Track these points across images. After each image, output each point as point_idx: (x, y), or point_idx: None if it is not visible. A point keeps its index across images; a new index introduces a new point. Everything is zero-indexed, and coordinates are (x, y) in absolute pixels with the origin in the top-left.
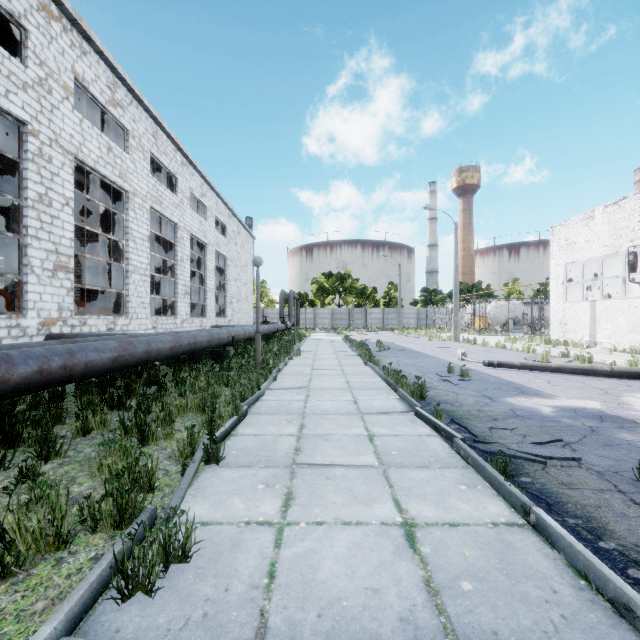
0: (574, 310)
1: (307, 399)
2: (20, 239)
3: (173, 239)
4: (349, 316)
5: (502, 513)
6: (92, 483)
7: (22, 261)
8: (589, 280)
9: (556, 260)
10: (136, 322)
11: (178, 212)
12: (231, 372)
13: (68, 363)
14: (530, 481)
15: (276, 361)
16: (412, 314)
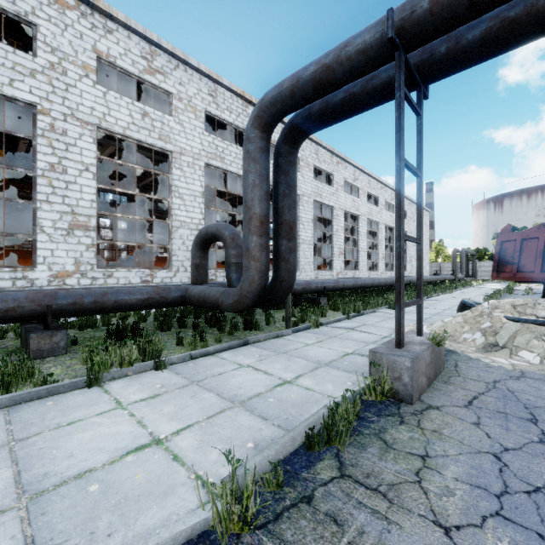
0: None
1: (437, 302)
2: (332, 245)
3: (376, 230)
4: None
5: None
6: None
7: (332, 253)
8: None
9: None
10: (362, 273)
11: (379, 215)
12: None
13: (364, 283)
14: None
15: (432, 293)
16: None
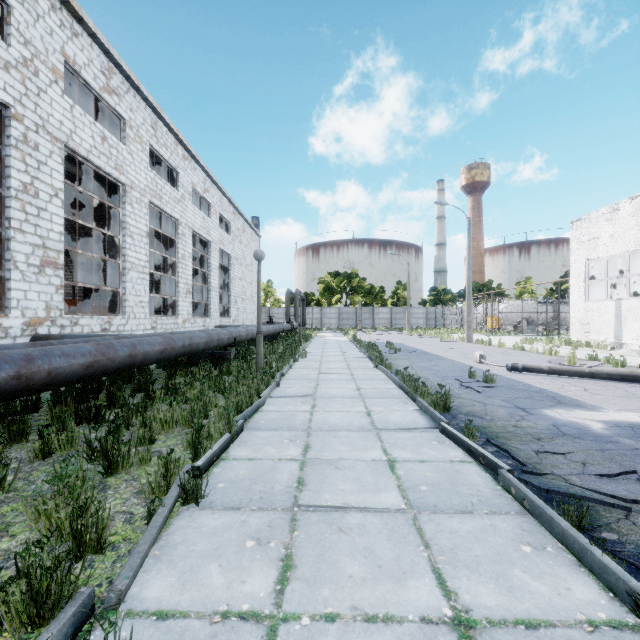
0: (597, 309)
1: (313, 410)
2: (2, 232)
3: (174, 236)
4: (356, 316)
5: (597, 601)
6: (28, 534)
7: (4, 256)
8: (614, 277)
9: (577, 256)
10: (133, 322)
11: (179, 208)
12: (231, 376)
13: (23, 371)
14: (617, 539)
15: (280, 364)
16: (421, 314)
